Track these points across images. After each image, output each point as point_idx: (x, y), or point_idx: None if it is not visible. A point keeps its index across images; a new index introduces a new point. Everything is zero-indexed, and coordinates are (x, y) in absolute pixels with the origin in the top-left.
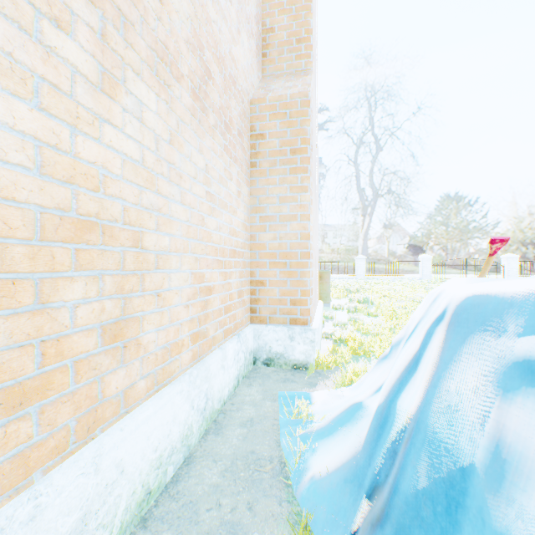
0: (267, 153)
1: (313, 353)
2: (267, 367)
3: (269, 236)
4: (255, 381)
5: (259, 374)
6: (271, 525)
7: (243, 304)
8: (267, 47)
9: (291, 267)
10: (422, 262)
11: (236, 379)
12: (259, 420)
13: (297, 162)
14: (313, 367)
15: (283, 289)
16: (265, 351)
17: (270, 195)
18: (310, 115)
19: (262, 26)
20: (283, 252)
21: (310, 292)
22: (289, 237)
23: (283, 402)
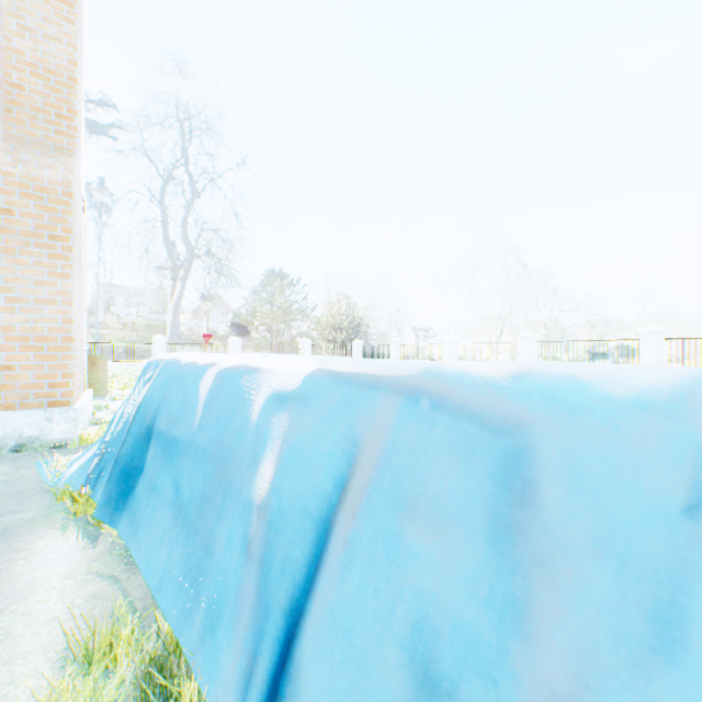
0: (18, 231)
1: (77, 430)
2: (17, 453)
3: (20, 319)
4: (4, 463)
5: (8, 459)
6: (39, 503)
7: None
8: (15, 103)
9: (50, 350)
10: (233, 345)
11: None
12: (17, 479)
13: (57, 249)
14: (76, 442)
15: (40, 373)
16: (15, 438)
17: (21, 275)
18: (74, 206)
19: (7, 76)
20: (40, 335)
21: (74, 374)
22: (48, 321)
23: (43, 465)
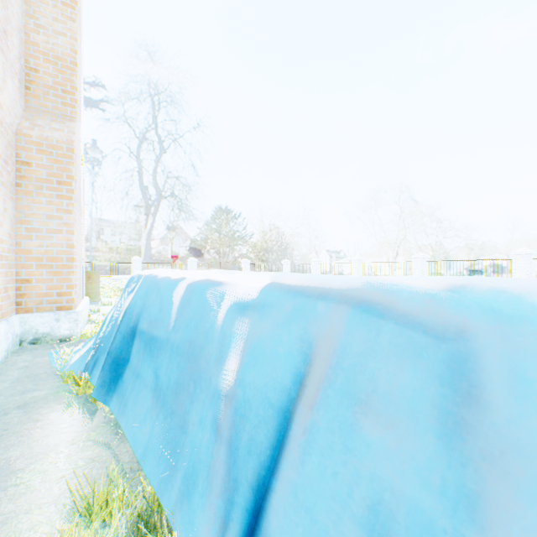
0: (34, 178)
1: (77, 328)
2: (34, 345)
3: (36, 244)
4: (25, 353)
5: (28, 349)
6: (50, 384)
7: (9, 298)
8: (32, 83)
9: (58, 268)
10: (191, 264)
11: (7, 351)
12: (34, 365)
13: (63, 191)
14: (77, 337)
15: (51, 285)
16: (32, 333)
17: (37, 212)
18: (75, 159)
19: (27, 63)
20: (51, 256)
21: (75, 286)
22: (56, 246)
23: (53, 354)
